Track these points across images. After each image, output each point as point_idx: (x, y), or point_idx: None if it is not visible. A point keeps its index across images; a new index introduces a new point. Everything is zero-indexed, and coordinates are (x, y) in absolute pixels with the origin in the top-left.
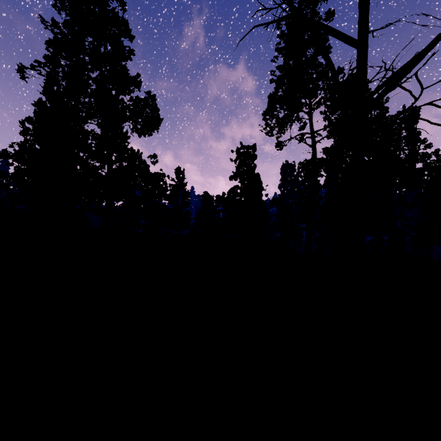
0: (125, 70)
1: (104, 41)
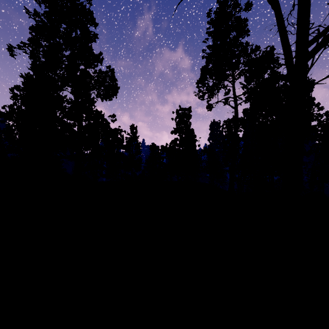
0: (90, 49)
1: (75, 28)
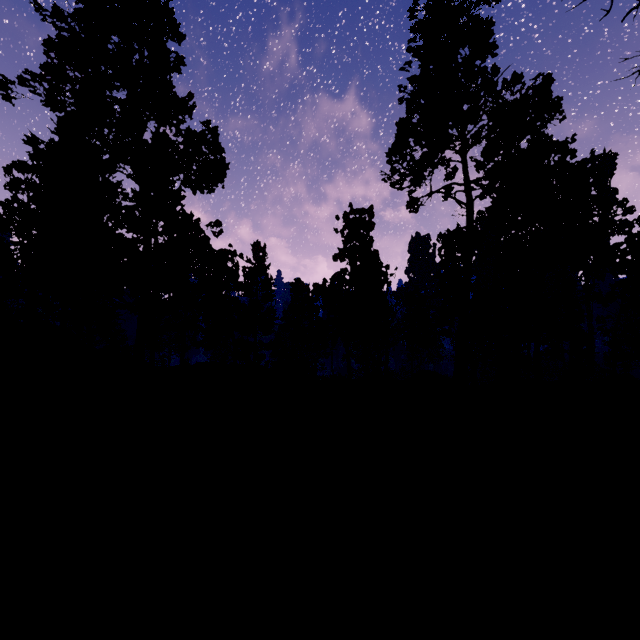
0: (168, 87)
1: (139, 45)
